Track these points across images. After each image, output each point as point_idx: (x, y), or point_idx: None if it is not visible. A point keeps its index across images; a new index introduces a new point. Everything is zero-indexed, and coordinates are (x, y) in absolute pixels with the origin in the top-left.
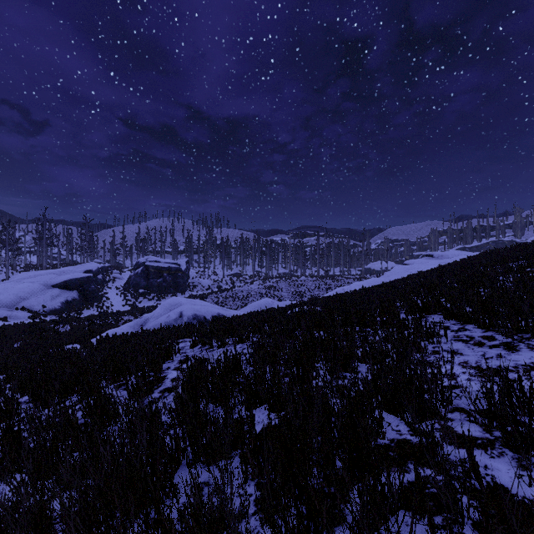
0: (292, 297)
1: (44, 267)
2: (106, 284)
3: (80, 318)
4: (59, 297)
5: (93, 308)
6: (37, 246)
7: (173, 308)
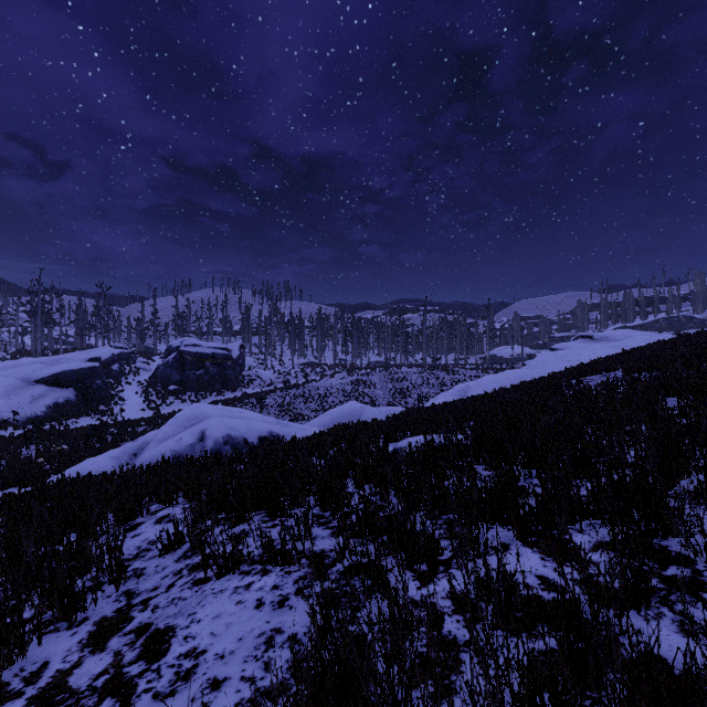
0: (390, 397)
1: (39, 353)
2: (124, 377)
3: (67, 431)
4: (44, 398)
5: (95, 414)
6: (31, 324)
7: (190, 424)
